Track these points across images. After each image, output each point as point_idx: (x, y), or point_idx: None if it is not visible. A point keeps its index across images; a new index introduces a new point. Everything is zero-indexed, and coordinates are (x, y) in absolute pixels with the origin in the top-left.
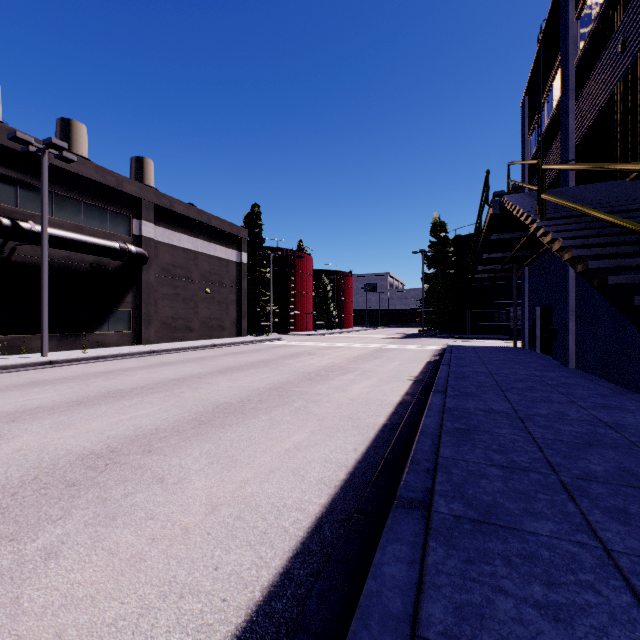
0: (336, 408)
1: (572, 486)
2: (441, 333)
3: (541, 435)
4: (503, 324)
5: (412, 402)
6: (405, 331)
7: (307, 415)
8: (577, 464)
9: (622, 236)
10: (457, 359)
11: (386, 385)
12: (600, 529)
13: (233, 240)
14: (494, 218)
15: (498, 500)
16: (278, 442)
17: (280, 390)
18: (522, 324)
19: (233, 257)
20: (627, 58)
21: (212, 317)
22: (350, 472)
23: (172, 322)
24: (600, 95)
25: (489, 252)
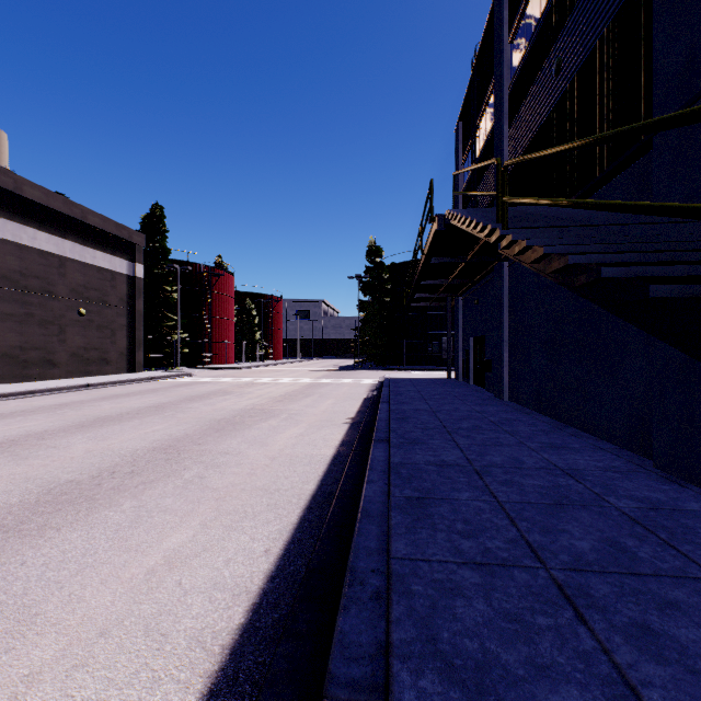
0: (248, 475)
1: (570, 588)
2: (377, 365)
3: (506, 497)
4: (436, 355)
5: (349, 456)
6: (340, 363)
7: (201, 492)
8: (560, 542)
9: (612, 244)
10: (396, 394)
11: (318, 432)
12: (641, 685)
13: (122, 246)
14: (438, 236)
15: (489, 647)
16: (138, 555)
17: (169, 451)
18: (456, 355)
19: (122, 268)
20: (562, 81)
21: (89, 347)
22: (253, 605)
23: (20, 354)
24: (535, 120)
25: (427, 278)
